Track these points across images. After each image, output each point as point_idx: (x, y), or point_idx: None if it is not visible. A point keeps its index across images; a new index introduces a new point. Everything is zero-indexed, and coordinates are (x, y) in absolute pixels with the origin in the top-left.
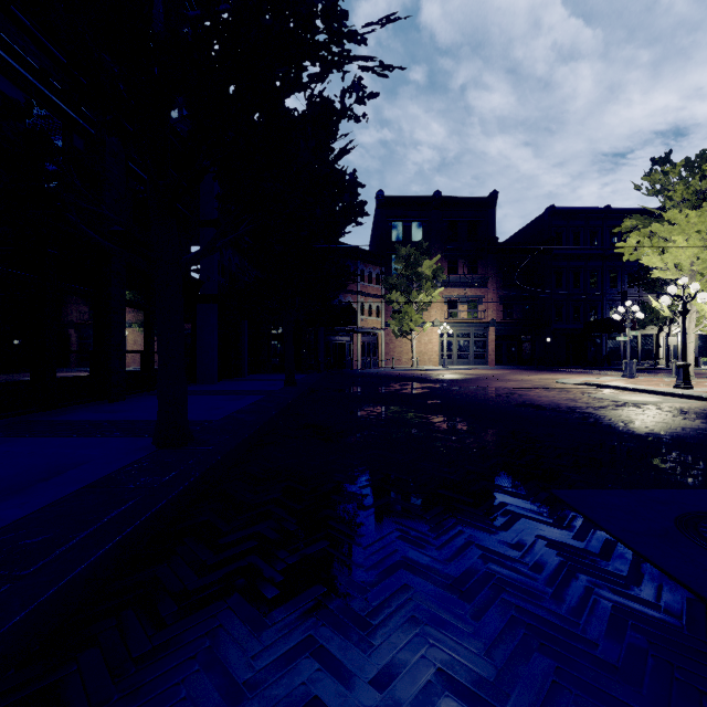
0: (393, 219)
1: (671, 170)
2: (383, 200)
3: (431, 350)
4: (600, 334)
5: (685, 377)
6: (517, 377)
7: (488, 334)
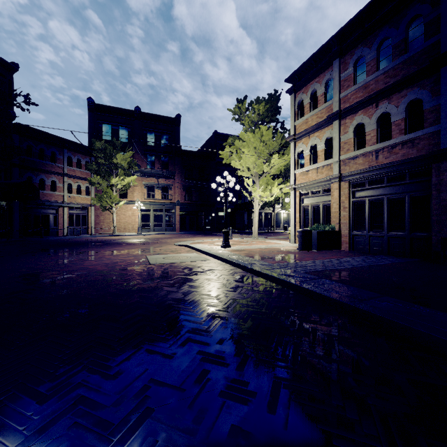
0: (103, 122)
1: (241, 106)
2: (94, 106)
3: (134, 221)
4: (243, 212)
5: (226, 239)
6: (166, 240)
7: (175, 210)
